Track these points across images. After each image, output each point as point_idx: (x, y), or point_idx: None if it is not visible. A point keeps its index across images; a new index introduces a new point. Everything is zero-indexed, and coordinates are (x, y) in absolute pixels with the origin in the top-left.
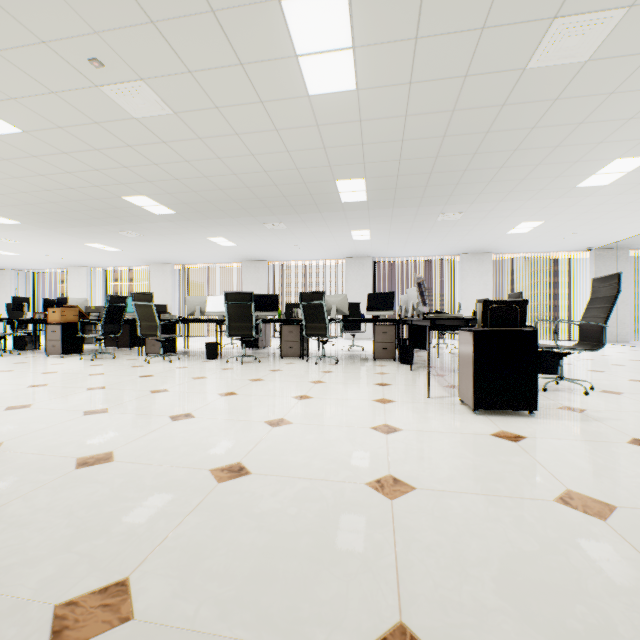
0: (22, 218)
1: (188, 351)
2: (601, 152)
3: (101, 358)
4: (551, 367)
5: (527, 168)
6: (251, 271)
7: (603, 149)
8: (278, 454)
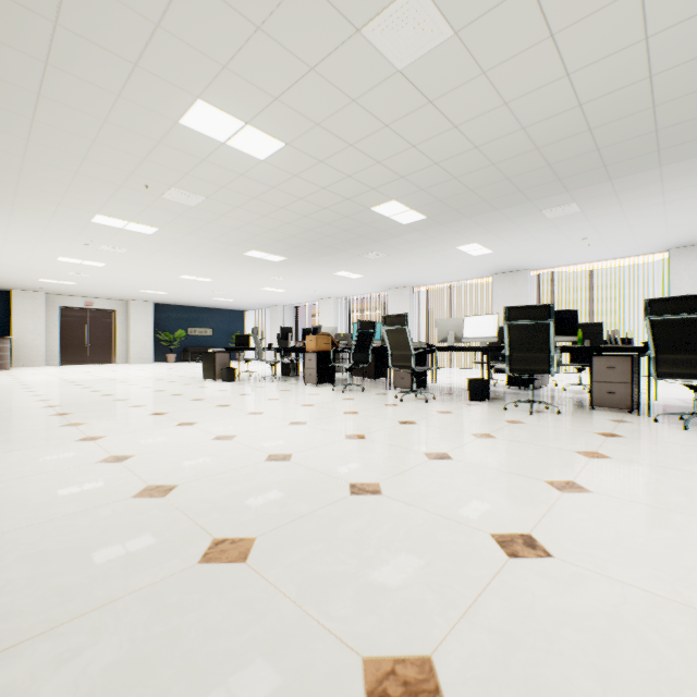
0: (287, 253)
1: (437, 386)
2: None
3: (350, 390)
4: None
5: None
6: (505, 286)
7: None
8: None
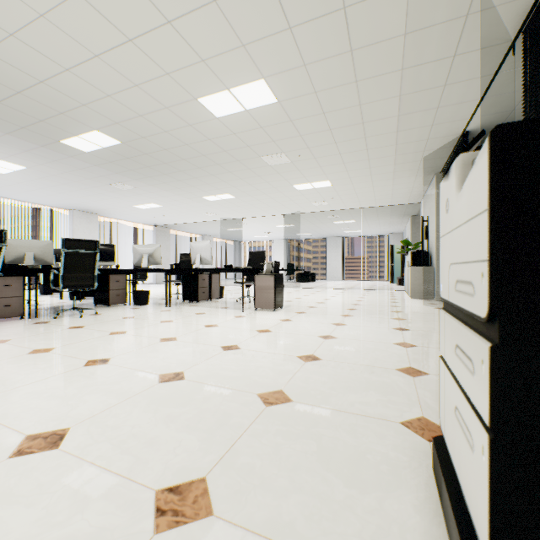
0: None
1: None
2: (229, 190)
3: None
4: (222, 294)
5: (203, 183)
6: None
7: (231, 189)
8: (310, 332)
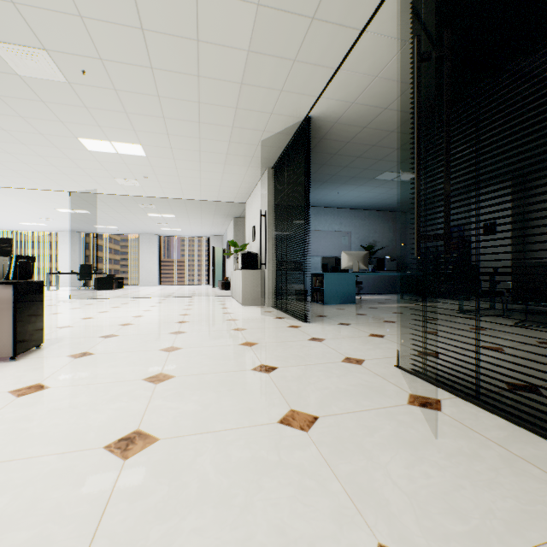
0: None
1: None
2: None
3: None
4: None
5: None
6: None
7: None
8: (87, 429)
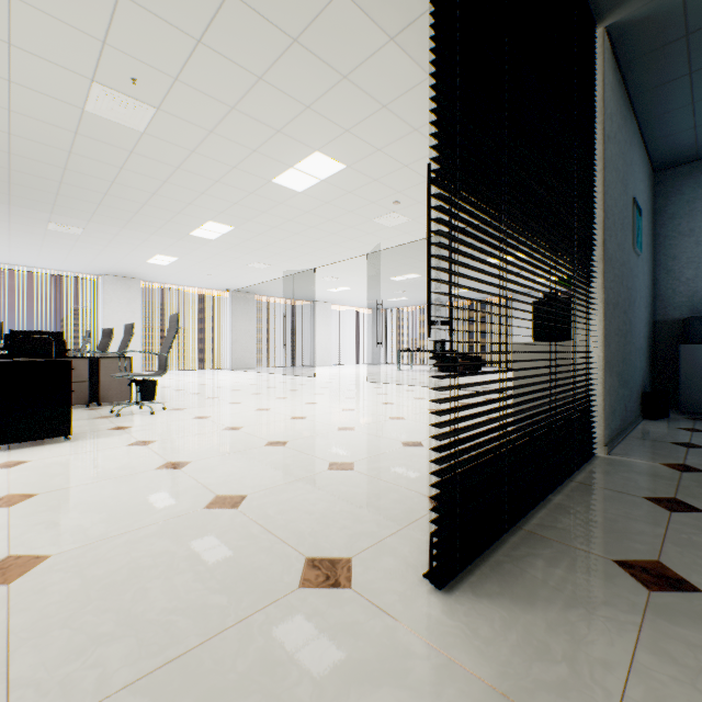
0: None
1: None
2: (196, 212)
3: None
4: (150, 394)
5: (136, 204)
6: None
7: (196, 210)
8: None
